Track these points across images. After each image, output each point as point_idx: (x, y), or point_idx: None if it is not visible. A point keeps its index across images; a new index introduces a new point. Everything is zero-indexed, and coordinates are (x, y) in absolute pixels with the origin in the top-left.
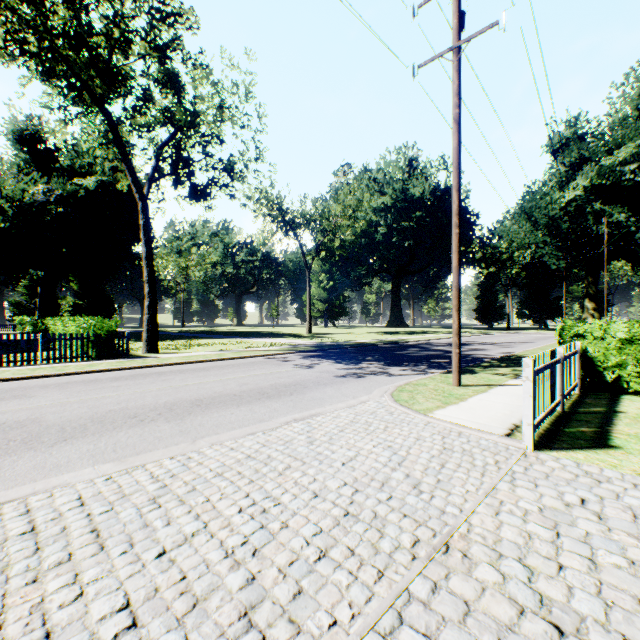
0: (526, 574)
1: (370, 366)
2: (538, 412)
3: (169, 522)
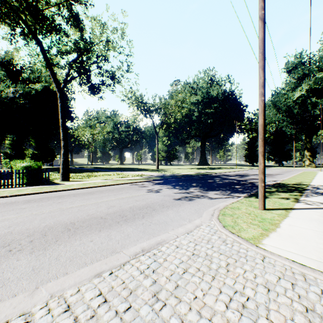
0: None
1: (195, 191)
2: None
3: None
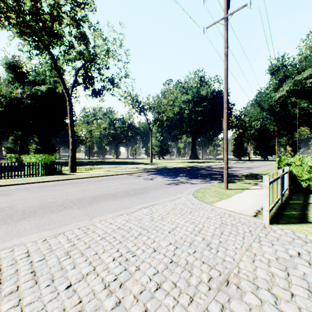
0: (273, 299)
1: (181, 179)
2: (270, 204)
3: (74, 266)
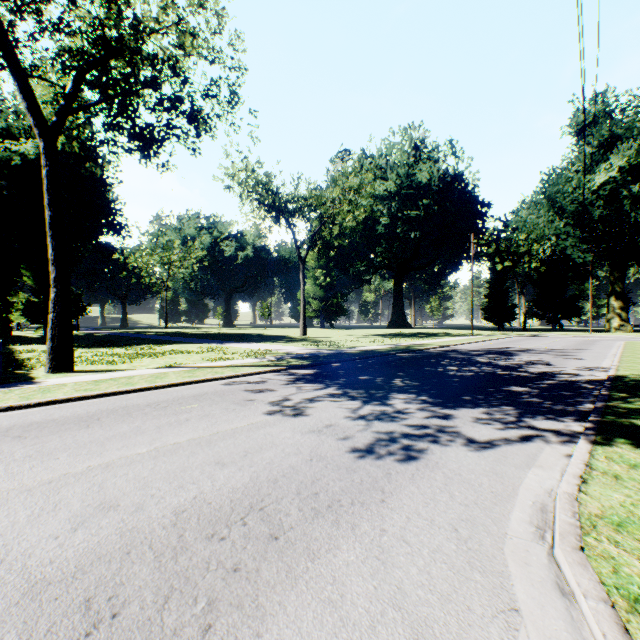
0: None
1: (410, 408)
2: None
3: None
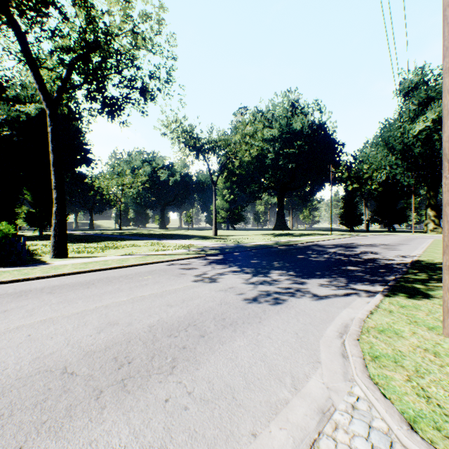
0: None
1: (281, 278)
2: None
3: None
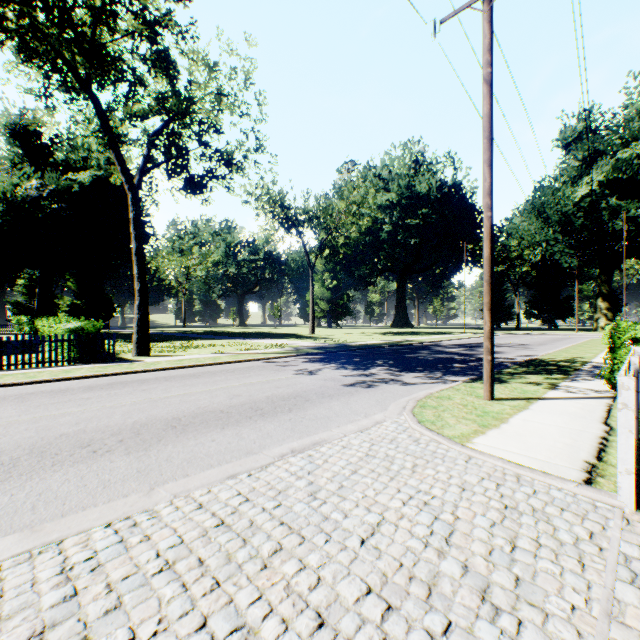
0: None
1: (380, 372)
2: None
3: None
